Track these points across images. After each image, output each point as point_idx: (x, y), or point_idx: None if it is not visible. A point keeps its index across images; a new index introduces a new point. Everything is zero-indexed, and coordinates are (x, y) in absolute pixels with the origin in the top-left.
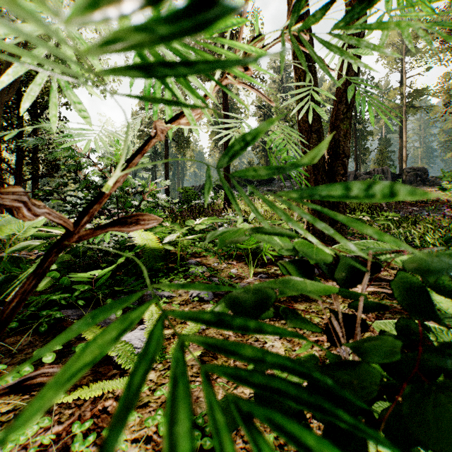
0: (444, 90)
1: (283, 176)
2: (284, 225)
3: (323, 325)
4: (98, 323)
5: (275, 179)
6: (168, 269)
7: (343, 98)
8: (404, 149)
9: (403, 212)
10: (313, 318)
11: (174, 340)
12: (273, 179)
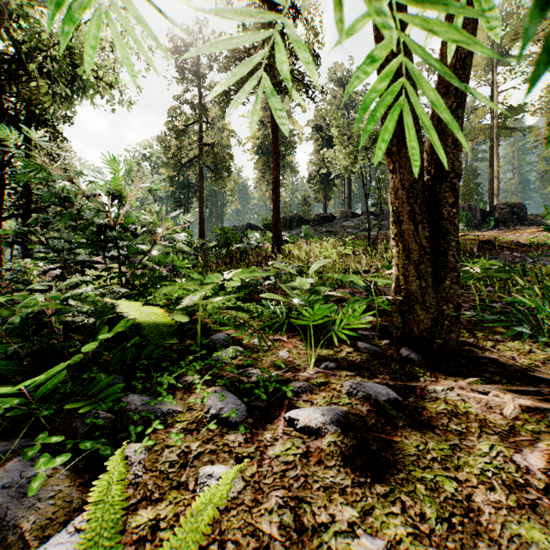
0: (548, 106)
1: (346, 214)
2: (359, 281)
3: (466, 502)
4: (1, 499)
5: (336, 218)
6: (182, 350)
7: (452, 87)
8: (495, 180)
9: (500, 258)
10: (440, 483)
11: (153, 545)
12: (334, 218)
